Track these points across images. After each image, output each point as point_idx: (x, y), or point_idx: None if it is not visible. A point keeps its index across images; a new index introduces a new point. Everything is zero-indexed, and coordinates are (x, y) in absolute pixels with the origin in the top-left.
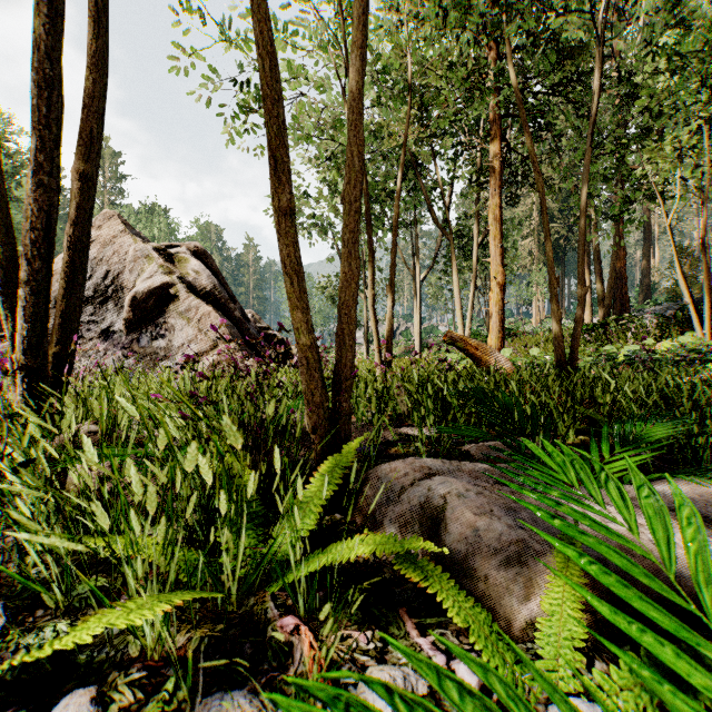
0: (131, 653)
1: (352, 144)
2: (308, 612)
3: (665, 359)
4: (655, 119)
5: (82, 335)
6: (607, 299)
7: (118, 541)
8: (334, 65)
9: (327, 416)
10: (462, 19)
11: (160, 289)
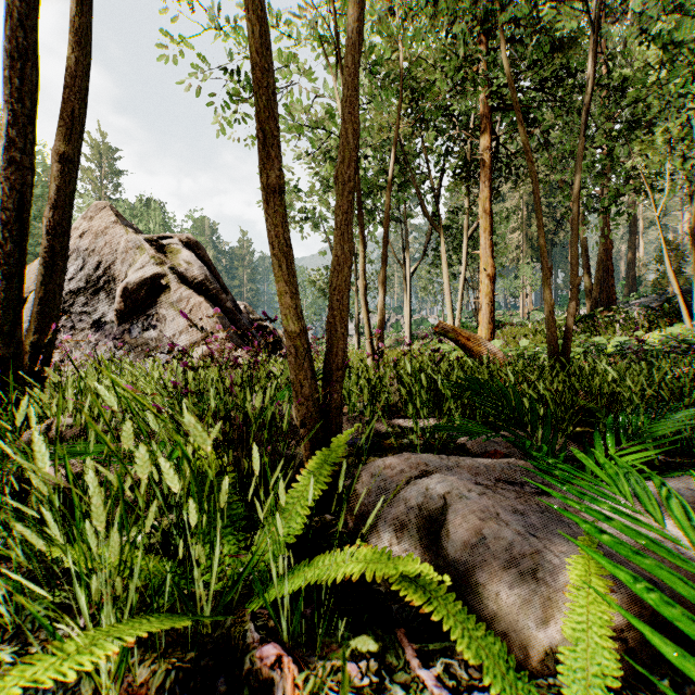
0: (83, 691)
1: (343, 118)
2: (293, 636)
3: (656, 350)
4: (644, 112)
5: (74, 326)
6: (595, 291)
7: (69, 558)
8: (325, 54)
9: (317, 409)
10: (454, 7)
11: (152, 280)
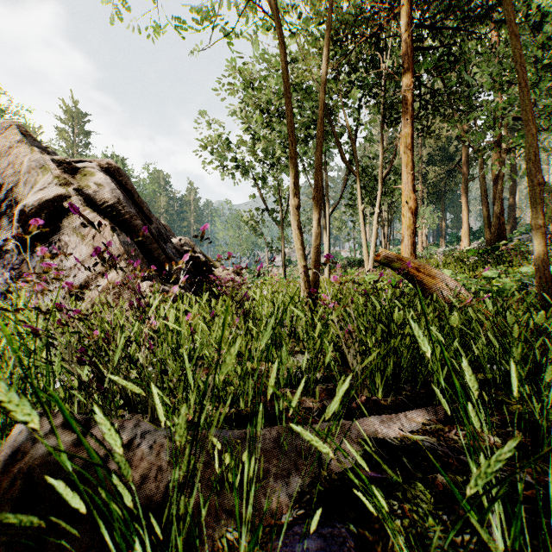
0: None
1: None
2: None
3: None
4: None
5: None
6: (494, 227)
7: None
8: None
9: None
10: None
11: (54, 203)
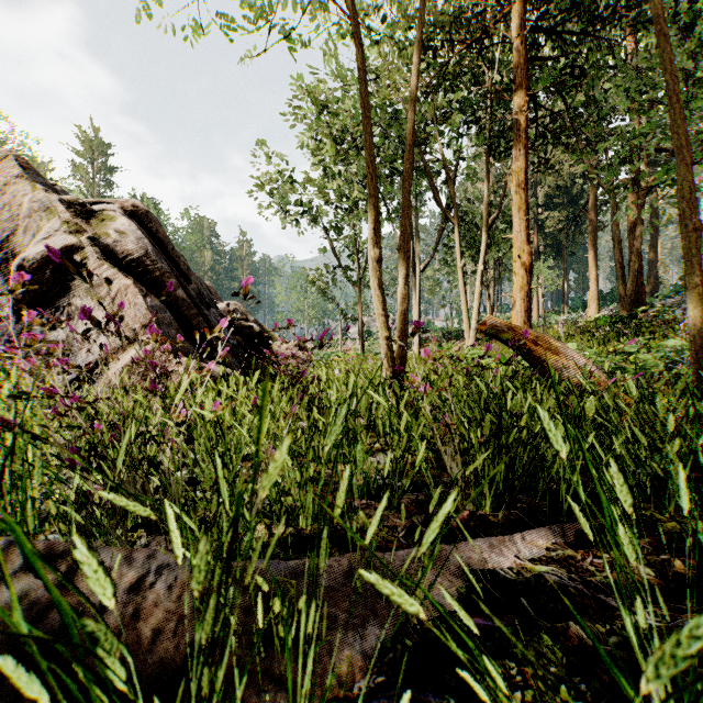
0: None
1: None
2: None
3: None
4: None
5: None
6: (630, 289)
7: None
8: None
9: None
10: None
11: (63, 255)
